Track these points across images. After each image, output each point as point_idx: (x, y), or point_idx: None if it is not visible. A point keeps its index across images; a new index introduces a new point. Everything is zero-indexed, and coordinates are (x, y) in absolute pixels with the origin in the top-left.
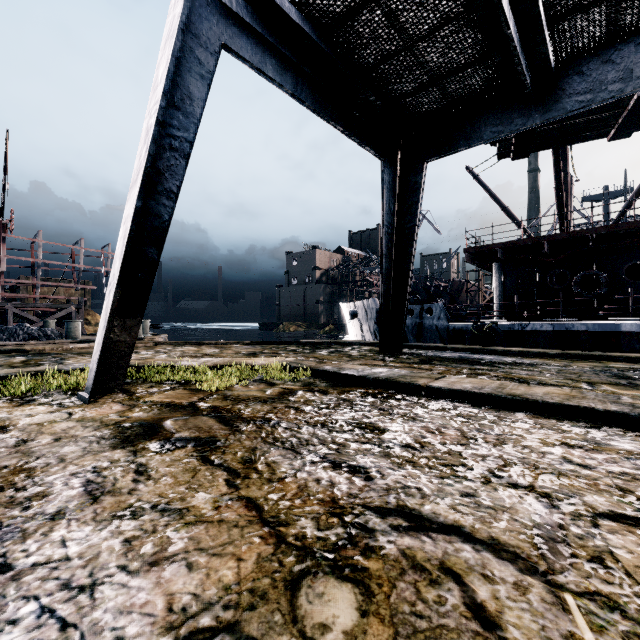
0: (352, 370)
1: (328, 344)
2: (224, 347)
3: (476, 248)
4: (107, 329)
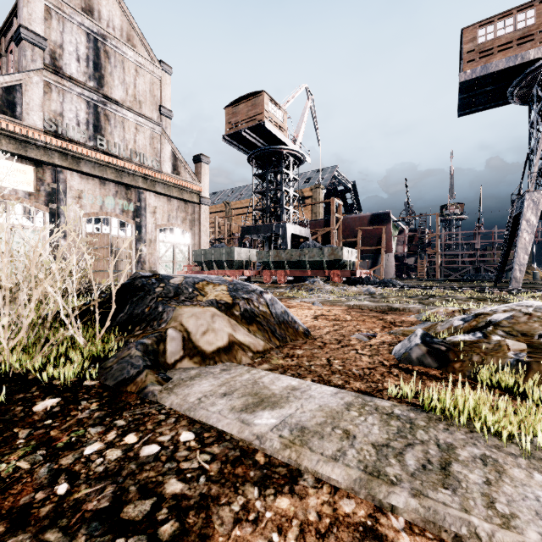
0: None
1: None
2: None
3: None
4: None
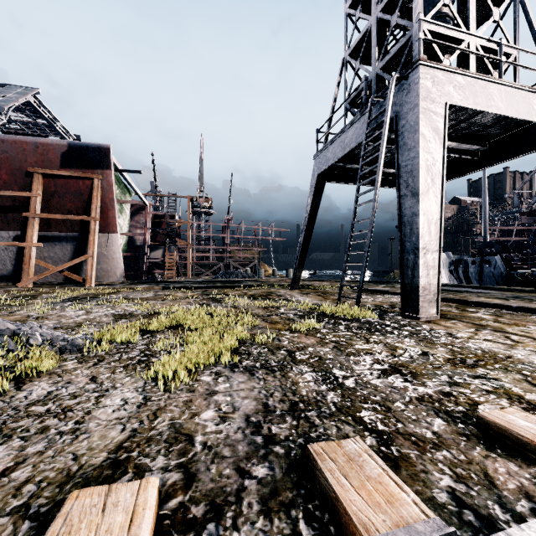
0: (374, 288)
1: (393, 283)
2: (333, 282)
3: (530, 212)
4: (296, 271)
